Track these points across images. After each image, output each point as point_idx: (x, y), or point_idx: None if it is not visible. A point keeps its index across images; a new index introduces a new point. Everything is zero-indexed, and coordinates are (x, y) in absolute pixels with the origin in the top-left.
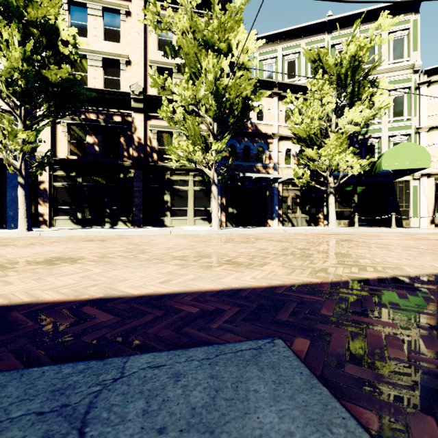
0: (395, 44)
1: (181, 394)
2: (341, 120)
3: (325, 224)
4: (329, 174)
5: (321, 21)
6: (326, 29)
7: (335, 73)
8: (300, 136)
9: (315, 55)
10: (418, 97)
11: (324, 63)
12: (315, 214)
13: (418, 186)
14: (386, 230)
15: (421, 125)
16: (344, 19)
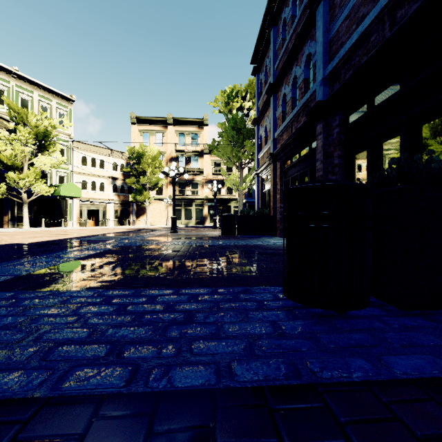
0: (60, 116)
1: (97, 237)
2: (36, 159)
3: (10, 226)
4: (25, 191)
5: (9, 69)
6: (12, 76)
7: (34, 130)
8: (1, 159)
9: (19, 110)
10: (72, 153)
11: (29, 123)
12: (0, 218)
13: (72, 203)
14: (60, 228)
15: (74, 170)
16: (28, 80)
